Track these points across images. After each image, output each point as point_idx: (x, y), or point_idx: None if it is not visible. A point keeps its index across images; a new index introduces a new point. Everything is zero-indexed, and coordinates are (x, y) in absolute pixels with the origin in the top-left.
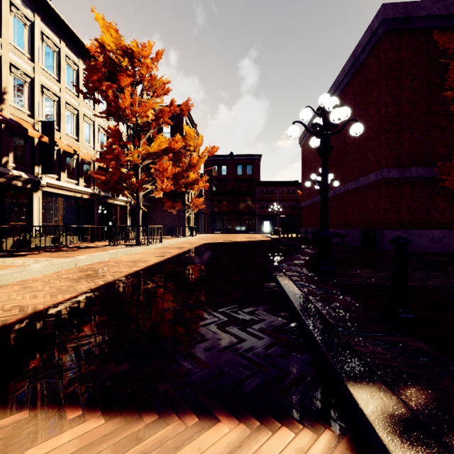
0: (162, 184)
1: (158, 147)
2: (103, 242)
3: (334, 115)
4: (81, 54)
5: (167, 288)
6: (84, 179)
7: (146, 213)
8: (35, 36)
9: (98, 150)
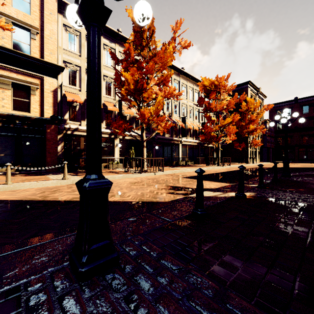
0: (229, 137)
1: (227, 122)
2: (203, 164)
3: (281, 121)
4: (194, 82)
5: (223, 176)
6: (195, 136)
7: (224, 150)
8: (179, 86)
9: (200, 122)
